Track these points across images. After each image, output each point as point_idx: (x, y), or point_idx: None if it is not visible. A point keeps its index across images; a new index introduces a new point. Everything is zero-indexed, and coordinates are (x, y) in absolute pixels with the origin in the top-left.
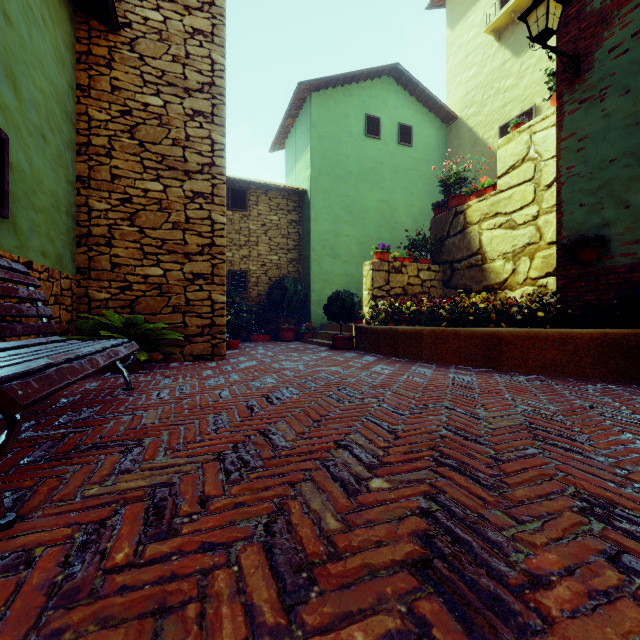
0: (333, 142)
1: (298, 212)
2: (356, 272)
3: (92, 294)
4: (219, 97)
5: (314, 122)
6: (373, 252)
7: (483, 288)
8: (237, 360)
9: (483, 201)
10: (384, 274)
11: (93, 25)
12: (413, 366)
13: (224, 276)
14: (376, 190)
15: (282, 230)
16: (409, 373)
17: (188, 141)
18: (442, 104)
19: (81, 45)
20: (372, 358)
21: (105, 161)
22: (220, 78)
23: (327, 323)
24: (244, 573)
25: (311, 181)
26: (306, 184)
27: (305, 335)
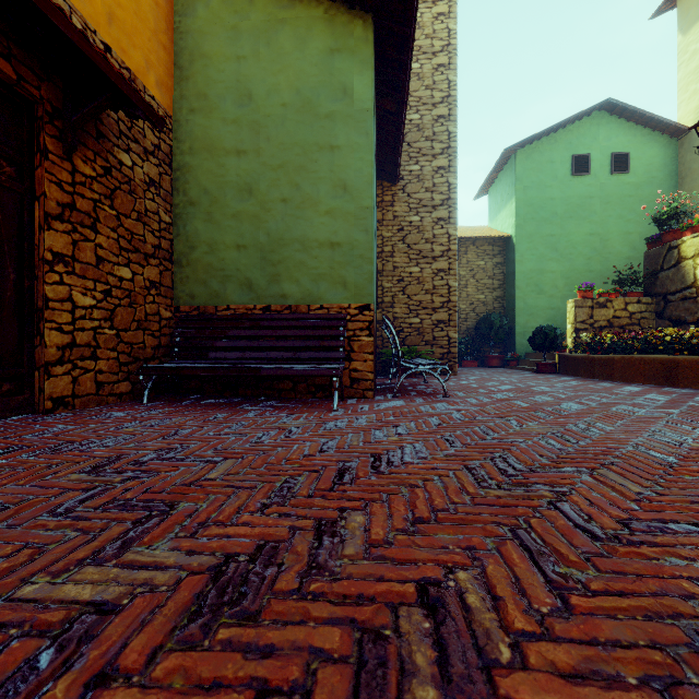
0: (537, 189)
1: (503, 255)
2: (562, 305)
3: (384, 335)
4: (453, 206)
5: (518, 176)
6: (576, 291)
7: (697, 319)
8: (465, 376)
9: (697, 237)
10: (587, 310)
11: (384, 185)
12: (601, 382)
13: (456, 321)
14: (584, 224)
15: (488, 272)
16: (593, 385)
17: (434, 238)
18: (668, 121)
19: (379, 198)
20: (570, 378)
21: (390, 260)
22: (454, 193)
23: (531, 352)
24: (512, 404)
25: (516, 228)
26: (511, 231)
27: (510, 362)
